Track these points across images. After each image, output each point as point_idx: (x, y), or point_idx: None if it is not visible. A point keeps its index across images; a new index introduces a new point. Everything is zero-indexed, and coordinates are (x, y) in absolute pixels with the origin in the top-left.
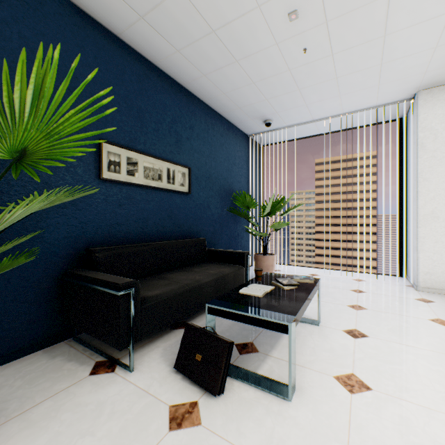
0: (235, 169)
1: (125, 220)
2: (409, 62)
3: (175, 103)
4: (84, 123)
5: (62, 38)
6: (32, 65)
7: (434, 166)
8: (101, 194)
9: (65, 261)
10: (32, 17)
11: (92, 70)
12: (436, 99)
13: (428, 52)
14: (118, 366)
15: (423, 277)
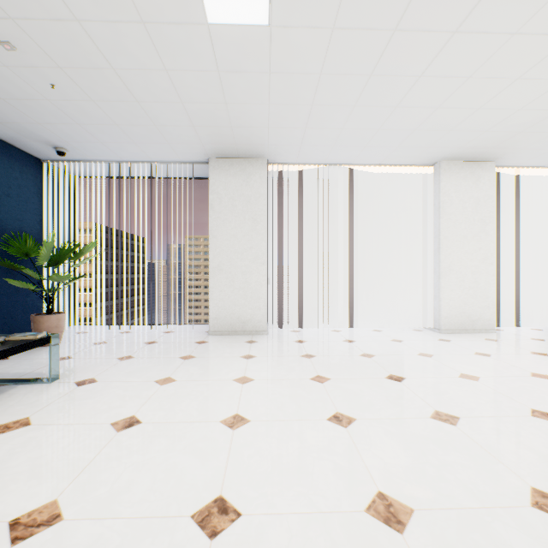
0: (10, 202)
1: None
2: (180, 131)
3: None
4: None
5: None
6: None
7: (220, 226)
8: None
9: None
10: None
11: None
12: (221, 169)
13: (191, 128)
14: None
15: (213, 322)
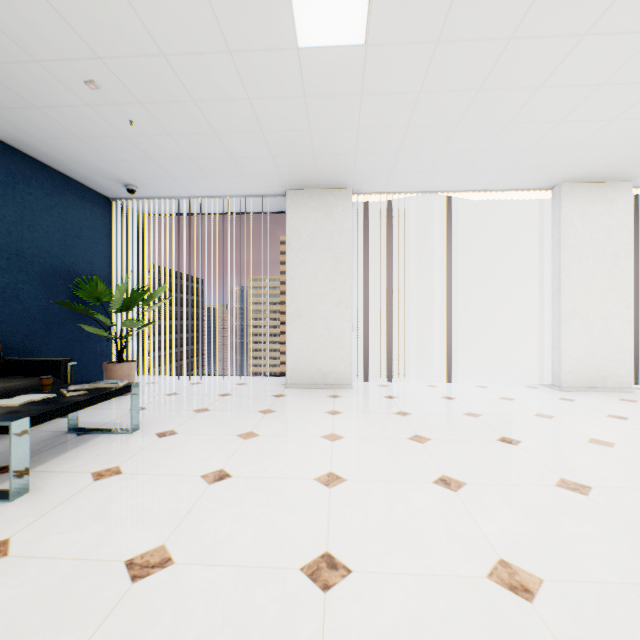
0: (81, 244)
1: None
2: (258, 162)
3: None
4: None
5: None
6: None
7: (299, 266)
8: None
9: None
10: None
11: None
12: (300, 202)
13: (269, 158)
14: None
15: (291, 373)
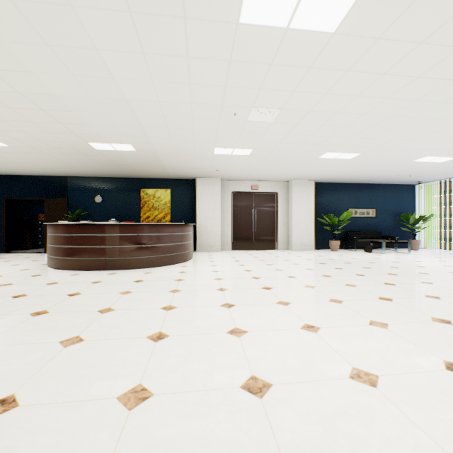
0: (403, 203)
1: (353, 226)
2: None
3: (369, 190)
4: (350, 215)
5: (341, 191)
6: (337, 199)
7: None
8: (348, 220)
9: (341, 234)
10: (337, 190)
11: (346, 194)
12: None
13: None
14: (353, 251)
15: None
